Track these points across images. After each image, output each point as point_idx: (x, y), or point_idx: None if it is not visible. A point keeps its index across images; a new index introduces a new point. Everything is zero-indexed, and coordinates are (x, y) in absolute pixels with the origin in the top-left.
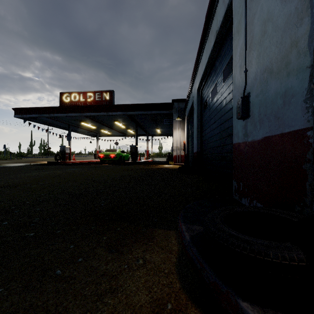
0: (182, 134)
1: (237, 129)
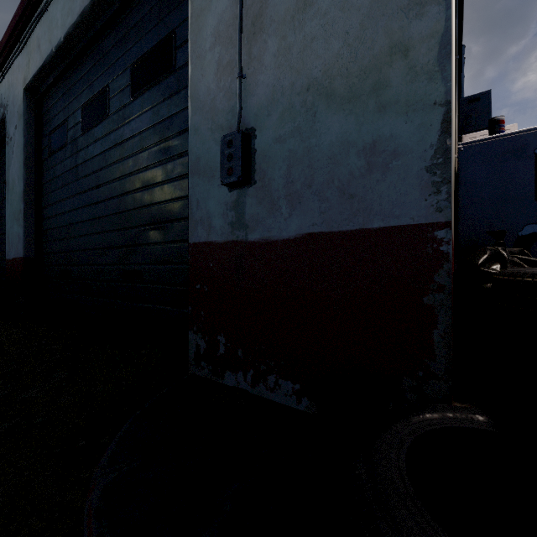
0: None
1: (207, 209)
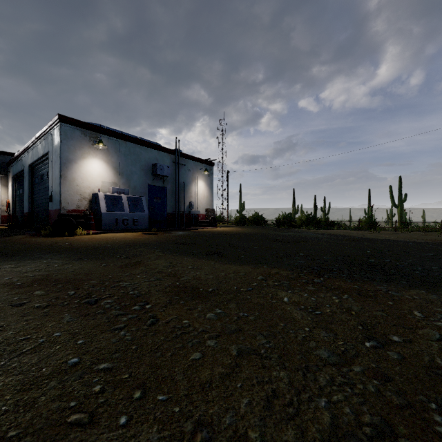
0: (4, 191)
1: (50, 205)
